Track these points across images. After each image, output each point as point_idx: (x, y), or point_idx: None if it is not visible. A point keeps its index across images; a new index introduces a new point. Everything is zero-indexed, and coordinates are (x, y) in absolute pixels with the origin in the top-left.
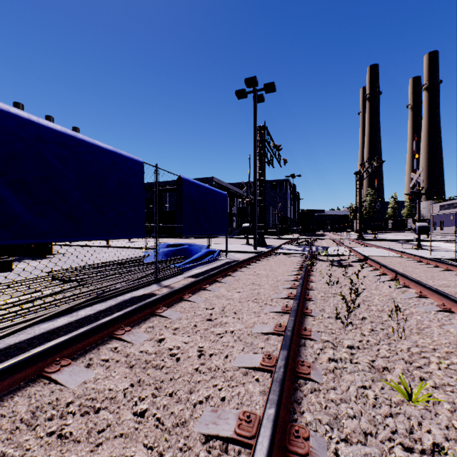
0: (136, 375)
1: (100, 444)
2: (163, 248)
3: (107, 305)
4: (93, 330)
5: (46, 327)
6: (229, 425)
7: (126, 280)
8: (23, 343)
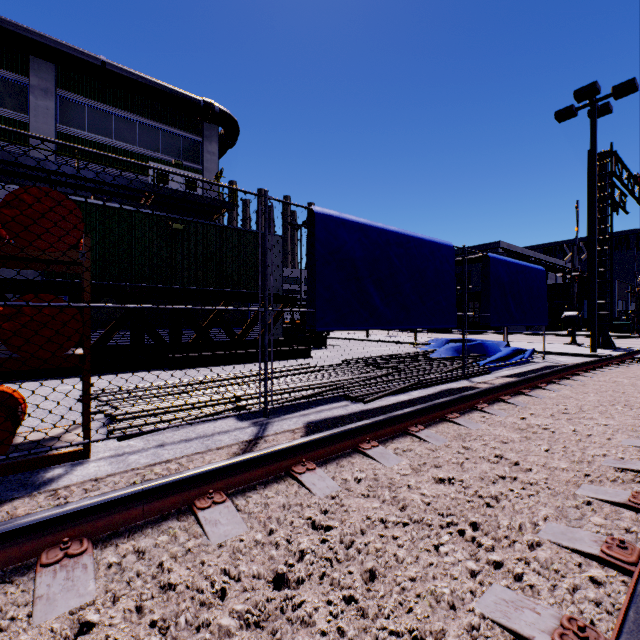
0: (520, 432)
1: (526, 454)
2: (440, 343)
3: (430, 391)
4: (461, 400)
5: (396, 399)
6: (638, 466)
7: (434, 371)
8: (395, 404)
